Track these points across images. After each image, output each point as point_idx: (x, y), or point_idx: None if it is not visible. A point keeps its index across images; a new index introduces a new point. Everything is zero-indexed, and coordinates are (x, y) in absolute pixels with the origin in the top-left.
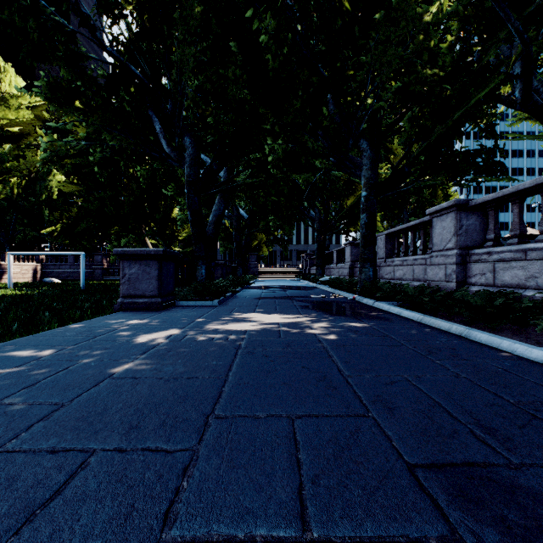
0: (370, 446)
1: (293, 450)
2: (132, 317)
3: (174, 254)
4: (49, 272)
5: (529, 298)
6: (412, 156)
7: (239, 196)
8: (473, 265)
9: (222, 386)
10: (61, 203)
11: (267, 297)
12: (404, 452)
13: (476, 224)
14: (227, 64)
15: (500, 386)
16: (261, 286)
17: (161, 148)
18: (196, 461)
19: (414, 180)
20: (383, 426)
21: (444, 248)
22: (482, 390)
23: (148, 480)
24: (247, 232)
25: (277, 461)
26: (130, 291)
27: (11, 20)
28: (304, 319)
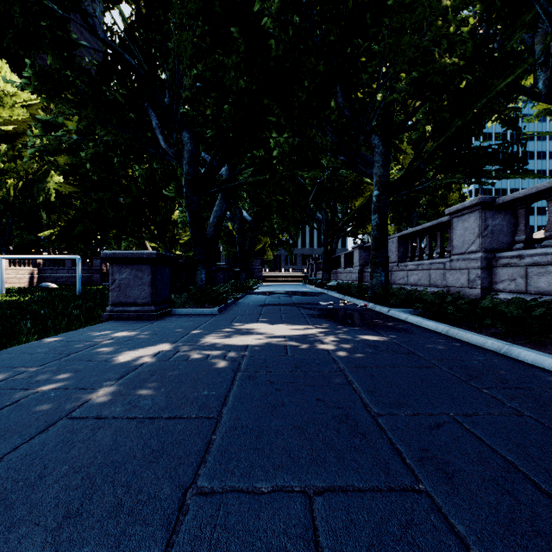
0: None
1: None
2: (120, 328)
3: (169, 257)
4: (46, 277)
5: None
6: (428, 152)
7: (242, 197)
8: (500, 270)
9: (212, 432)
10: (59, 205)
11: (272, 304)
12: None
13: (503, 224)
14: (229, 53)
15: None
16: (265, 291)
17: (158, 143)
18: None
19: (429, 178)
20: (447, 512)
21: (466, 250)
22: None
23: None
24: (250, 235)
25: None
26: (120, 298)
27: None
28: (313, 331)
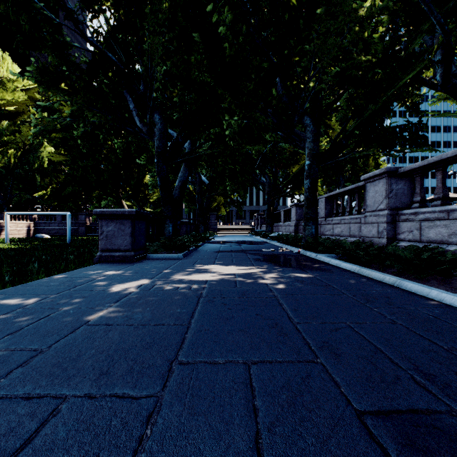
0: (320, 392)
1: (249, 396)
2: (109, 269)
3: (145, 214)
4: (41, 229)
5: (452, 252)
6: (349, 130)
7: (201, 165)
8: (401, 224)
9: (185, 333)
10: (51, 170)
11: (225, 250)
12: (352, 399)
13: (404, 188)
14: (191, 52)
15: (433, 333)
16: (220, 241)
17: (134, 123)
18: (159, 408)
19: (350, 151)
20: (331, 372)
21: (376, 209)
22: (417, 337)
23: (113, 428)
24: (208, 196)
25: (234, 407)
26: (107, 246)
27: (6, 14)
28: (256, 270)
